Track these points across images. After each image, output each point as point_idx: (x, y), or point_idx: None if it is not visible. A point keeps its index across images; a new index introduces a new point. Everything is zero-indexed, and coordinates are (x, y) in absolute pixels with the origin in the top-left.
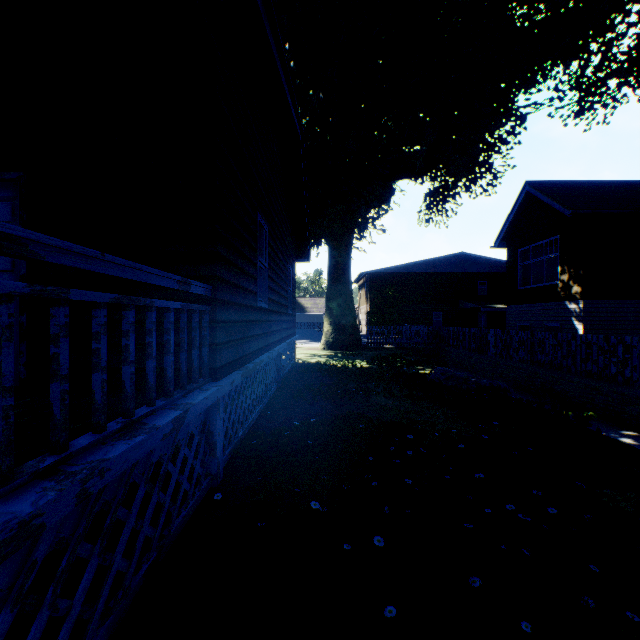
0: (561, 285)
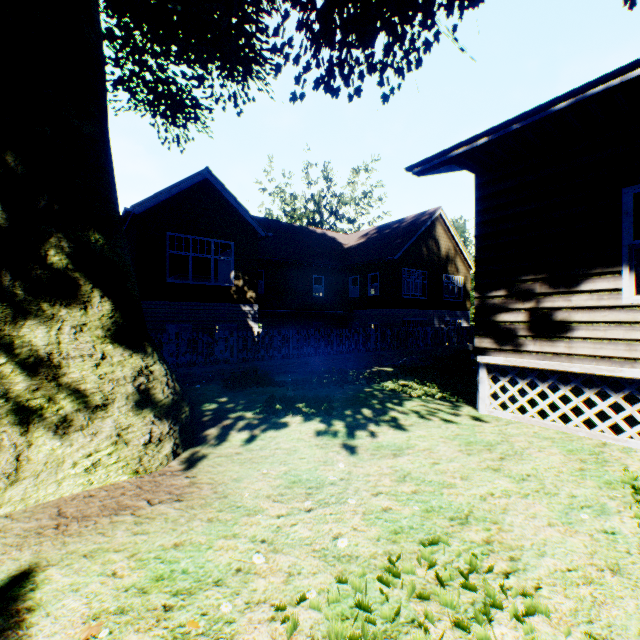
0: (236, 289)
